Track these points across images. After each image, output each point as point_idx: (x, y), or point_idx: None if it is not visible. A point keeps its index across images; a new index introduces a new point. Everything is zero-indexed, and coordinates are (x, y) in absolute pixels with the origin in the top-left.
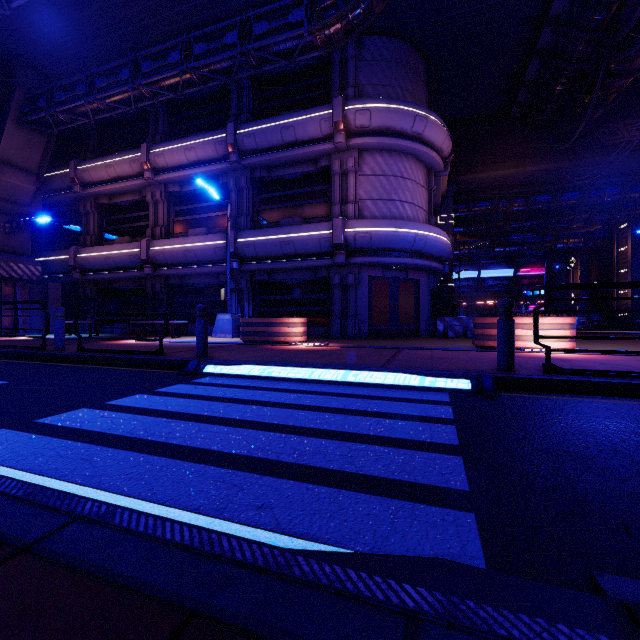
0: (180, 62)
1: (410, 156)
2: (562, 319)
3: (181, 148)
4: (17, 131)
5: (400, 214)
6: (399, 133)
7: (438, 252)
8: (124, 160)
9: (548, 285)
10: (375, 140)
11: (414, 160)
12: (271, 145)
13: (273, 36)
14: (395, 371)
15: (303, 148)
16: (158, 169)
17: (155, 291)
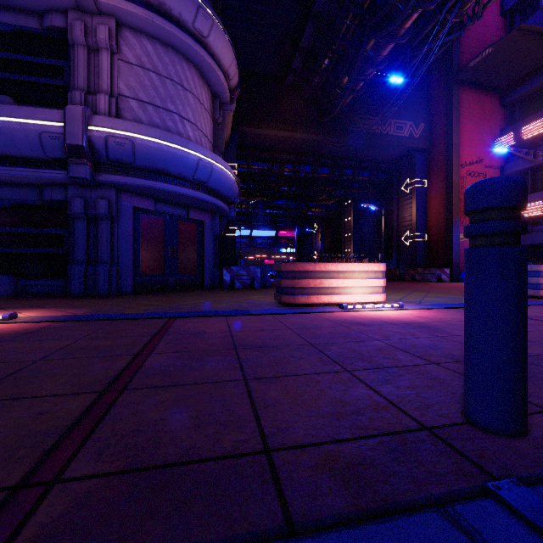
0: None
1: (192, 64)
2: (377, 266)
3: None
4: None
5: (179, 132)
6: (177, 21)
7: (225, 189)
8: None
9: (298, 245)
10: (141, 12)
11: (197, 72)
12: None
13: None
14: None
15: None
16: None
17: None
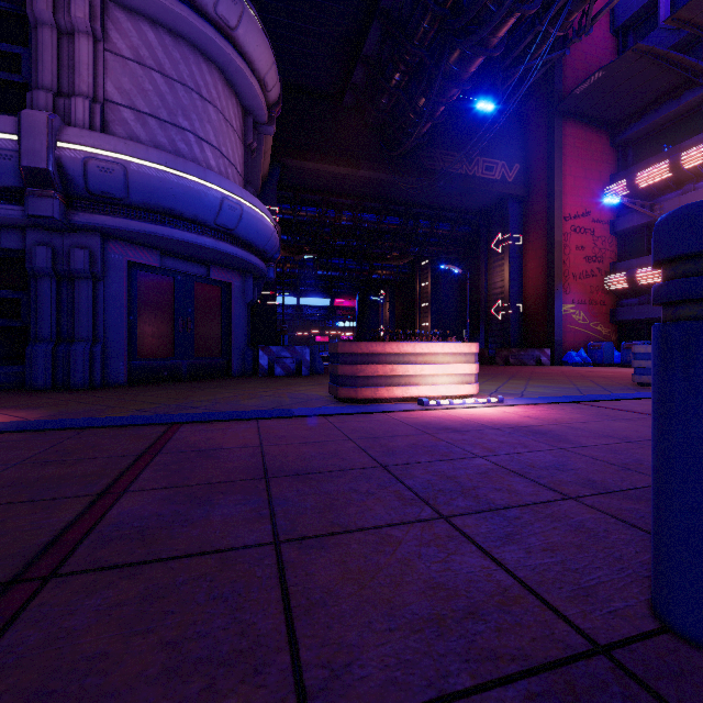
0: None
1: (214, 65)
2: (468, 346)
3: None
4: None
5: (195, 158)
6: (192, 2)
7: (261, 240)
8: None
9: (360, 317)
10: None
11: (221, 77)
12: None
13: None
14: None
15: None
16: None
17: None
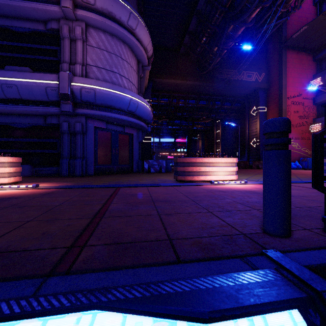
0: None
1: (126, 45)
2: (232, 159)
3: None
4: None
5: (119, 84)
6: (118, 22)
7: (145, 116)
8: None
9: (188, 147)
10: (99, 18)
11: (129, 49)
12: None
13: None
14: (83, 307)
15: (29, 2)
16: None
17: None
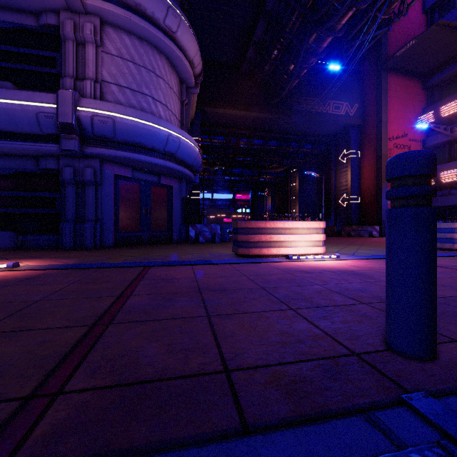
0: None
1: (163, 55)
2: (318, 223)
3: None
4: None
5: (152, 112)
6: (151, 19)
7: (191, 160)
8: None
9: (252, 206)
10: (121, 12)
11: (167, 62)
12: None
13: None
14: None
15: None
16: None
17: None
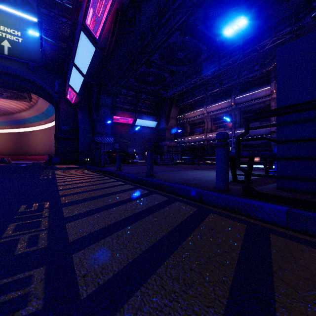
0: (219, 86)
1: None
2: None
3: (216, 105)
4: (173, 109)
5: None
6: None
7: None
8: (199, 111)
9: None
10: None
11: None
12: (247, 100)
13: (248, 74)
14: None
15: (259, 100)
16: (208, 112)
17: (207, 148)
